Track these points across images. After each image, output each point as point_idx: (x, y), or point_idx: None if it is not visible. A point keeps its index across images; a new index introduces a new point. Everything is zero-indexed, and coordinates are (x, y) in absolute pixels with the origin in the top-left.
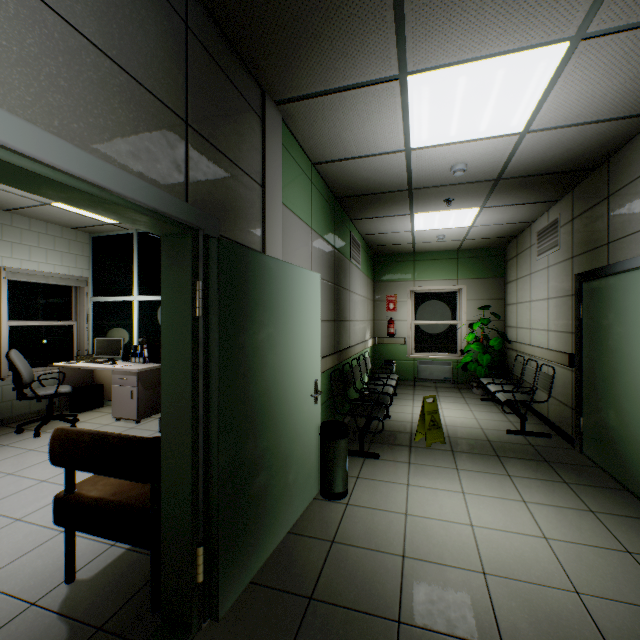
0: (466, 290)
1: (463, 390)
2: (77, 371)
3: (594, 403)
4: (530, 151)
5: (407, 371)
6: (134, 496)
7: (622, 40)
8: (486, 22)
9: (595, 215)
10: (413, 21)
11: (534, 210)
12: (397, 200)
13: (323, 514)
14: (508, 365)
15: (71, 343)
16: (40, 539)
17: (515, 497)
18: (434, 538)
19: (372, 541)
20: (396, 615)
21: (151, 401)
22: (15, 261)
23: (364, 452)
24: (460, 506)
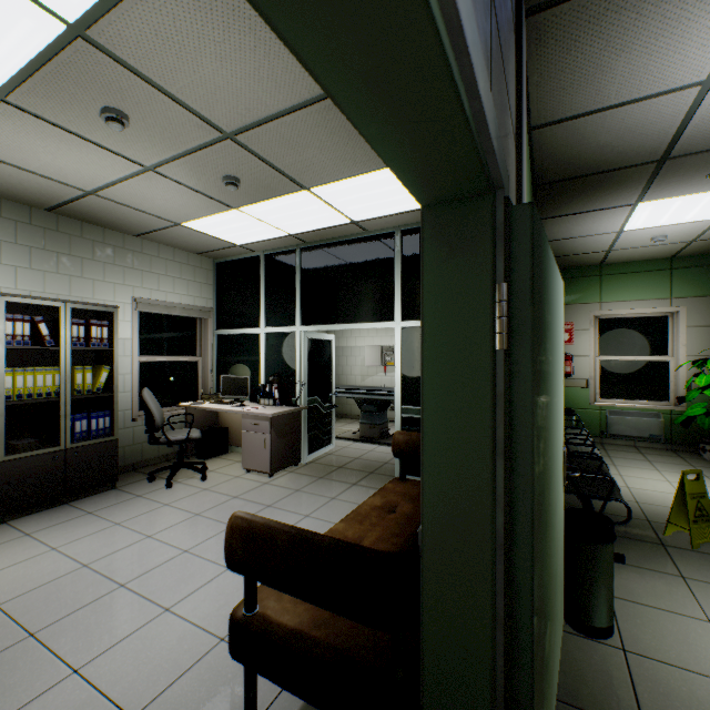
0: (685, 313)
1: (682, 454)
2: (202, 412)
3: None
4: None
5: (589, 423)
6: (347, 635)
7: None
8: None
9: None
10: None
11: None
12: (628, 181)
13: (593, 666)
14: None
15: (196, 381)
16: (197, 649)
17: None
18: None
19: None
20: None
21: (283, 451)
22: (145, 291)
23: None
24: None
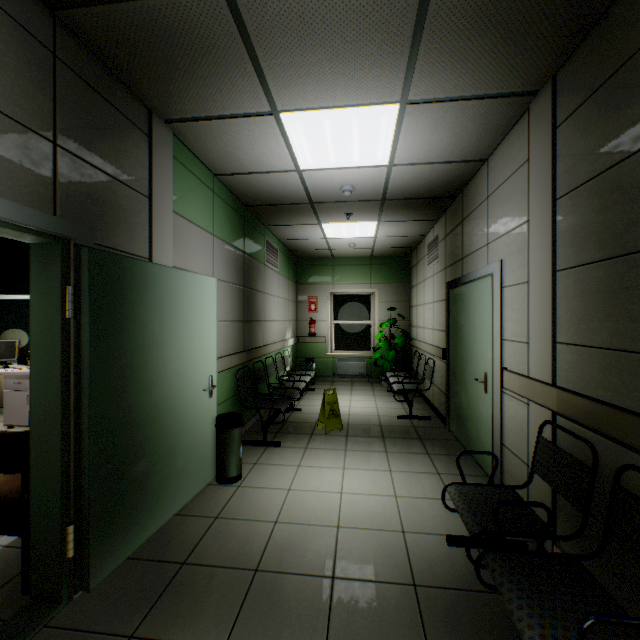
0: (378, 293)
1: (375, 384)
2: None
3: (455, 388)
4: (401, 180)
5: (327, 368)
6: (7, 490)
7: (436, 108)
8: (330, 83)
9: (456, 235)
10: (271, 74)
11: (422, 226)
12: (303, 211)
13: (214, 496)
14: (412, 360)
15: None
16: None
17: (385, 468)
18: (307, 505)
19: (252, 513)
20: (255, 566)
21: None
22: None
23: (267, 441)
24: (337, 479)
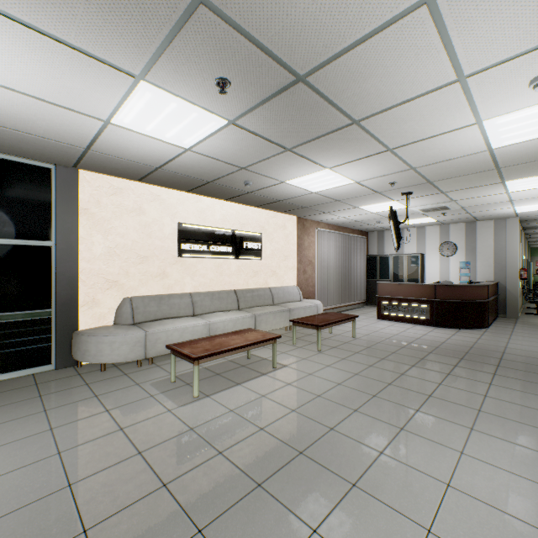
0: None
1: None
2: None
3: None
4: None
5: None
6: None
7: None
8: None
9: None
10: None
11: None
12: None
13: None
14: None
15: None
16: None
17: None
18: None
19: None
20: None
21: None
22: None
23: None
24: None
